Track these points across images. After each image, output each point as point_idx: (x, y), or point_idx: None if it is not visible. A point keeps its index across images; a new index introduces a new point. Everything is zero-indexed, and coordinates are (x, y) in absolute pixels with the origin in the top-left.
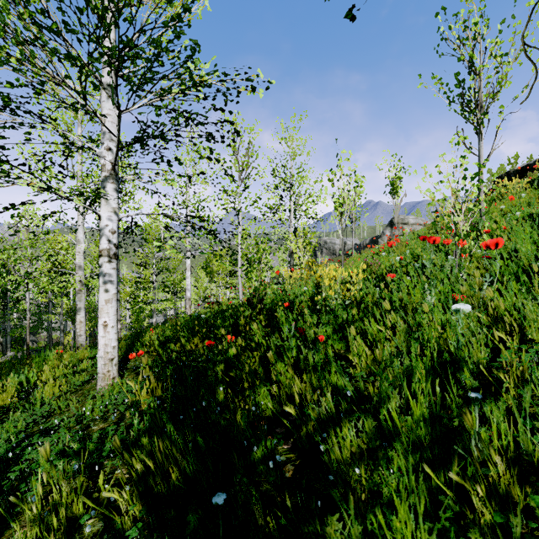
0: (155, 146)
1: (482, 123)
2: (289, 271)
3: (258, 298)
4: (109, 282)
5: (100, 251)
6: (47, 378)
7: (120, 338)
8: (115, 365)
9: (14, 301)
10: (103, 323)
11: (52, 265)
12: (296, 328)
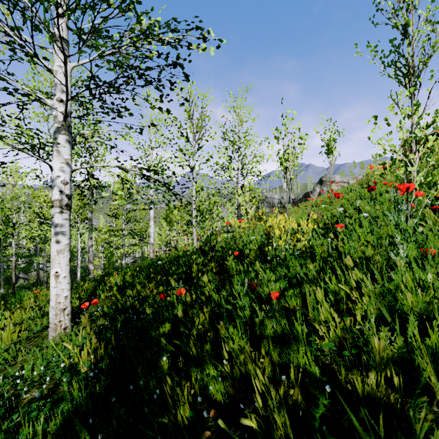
0: (112, 103)
1: (416, 85)
2: (237, 221)
3: (210, 246)
4: (60, 233)
5: (52, 202)
6: (16, 320)
7: (93, 278)
8: (68, 315)
9: (6, 246)
10: (54, 274)
11: (36, 216)
12: (249, 284)
